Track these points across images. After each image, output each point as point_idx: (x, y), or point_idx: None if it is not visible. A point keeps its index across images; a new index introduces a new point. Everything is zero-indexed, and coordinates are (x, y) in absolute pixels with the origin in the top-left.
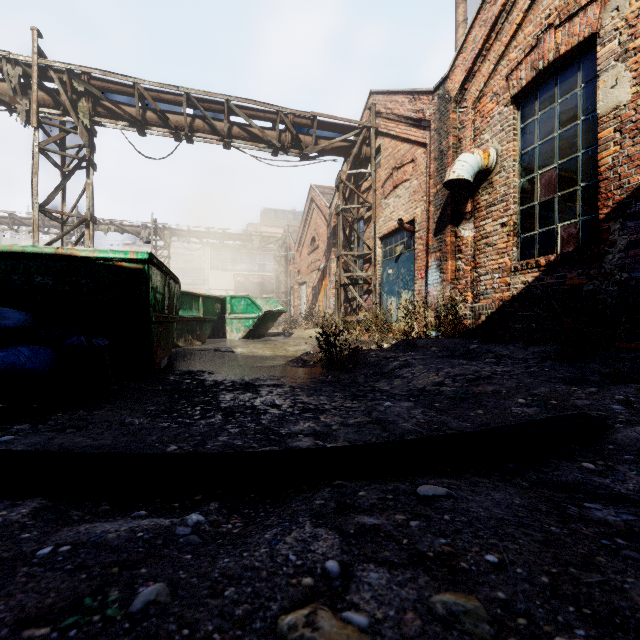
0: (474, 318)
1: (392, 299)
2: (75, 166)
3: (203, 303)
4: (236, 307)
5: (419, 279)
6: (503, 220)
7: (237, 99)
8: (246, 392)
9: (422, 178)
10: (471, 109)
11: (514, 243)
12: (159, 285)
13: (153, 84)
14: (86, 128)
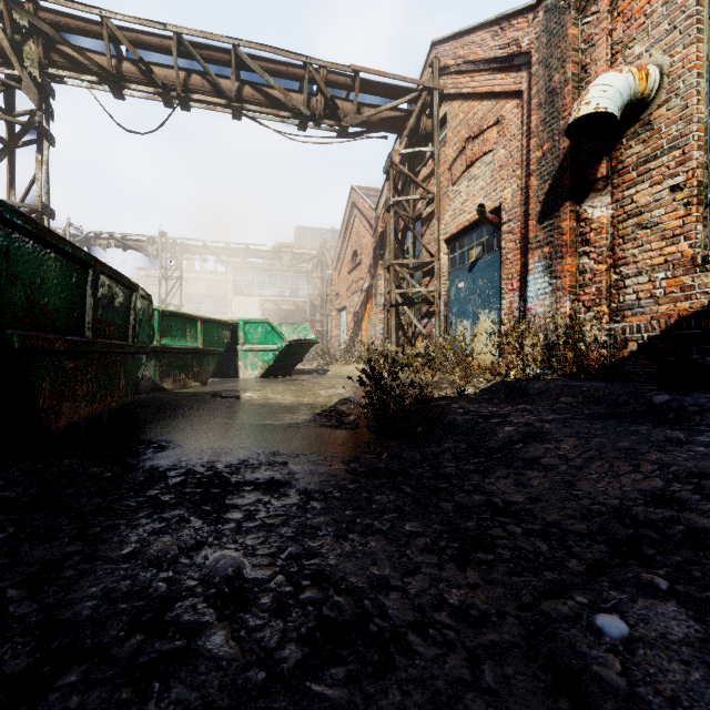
0: (613, 347)
1: (464, 323)
2: (18, 134)
3: (203, 329)
4: (251, 335)
5: (509, 292)
6: (675, 180)
7: (248, 44)
8: (191, 515)
9: (514, 144)
10: (607, 13)
11: (699, 217)
12: (55, 279)
13: (129, 19)
14: (36, 83)
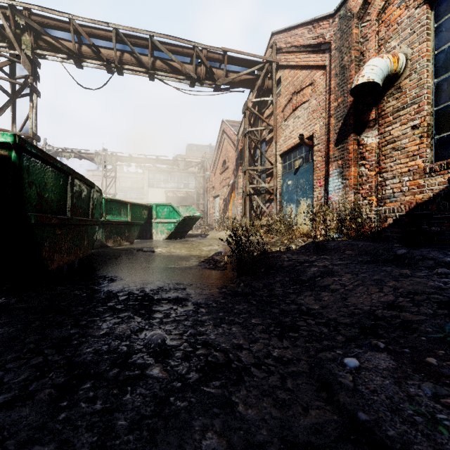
0: (379, 221)
1: (291, 206)
2: (18, 90)
3: (131, 209)
4: (160, 213)
5: (318, 187)
6: (414, 122)
7: (159, 35)
8: (135, 315)
9: (321, 97)
10: (375, 21)
11: (428, 144)
12: (51, 182)
13: (86, 20)
14: (29, 59)
